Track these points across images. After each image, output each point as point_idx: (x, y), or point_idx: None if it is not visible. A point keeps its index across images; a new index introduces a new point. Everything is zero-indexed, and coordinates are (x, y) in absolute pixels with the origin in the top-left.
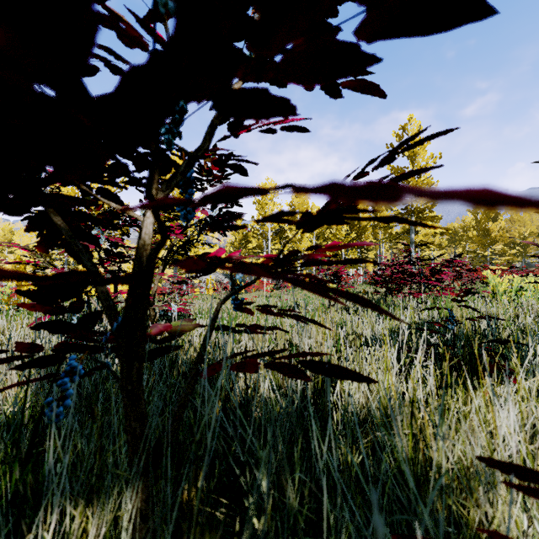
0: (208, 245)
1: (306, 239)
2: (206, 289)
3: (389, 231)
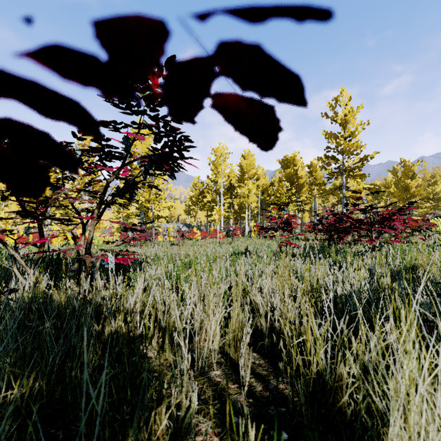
0: (155, 188)
1: (252, 194)
2: (168, 236)
3: (322, 187)
